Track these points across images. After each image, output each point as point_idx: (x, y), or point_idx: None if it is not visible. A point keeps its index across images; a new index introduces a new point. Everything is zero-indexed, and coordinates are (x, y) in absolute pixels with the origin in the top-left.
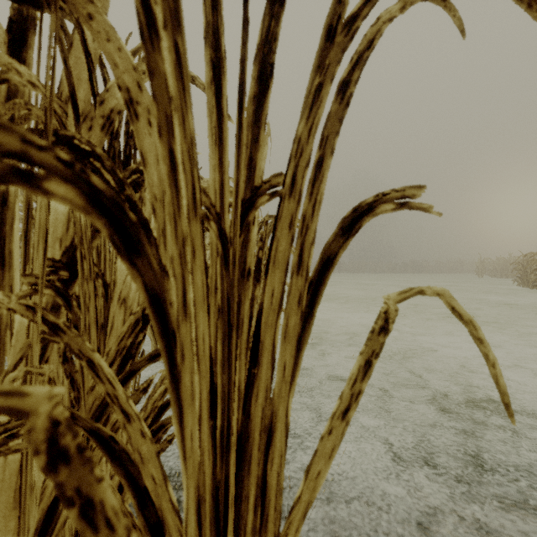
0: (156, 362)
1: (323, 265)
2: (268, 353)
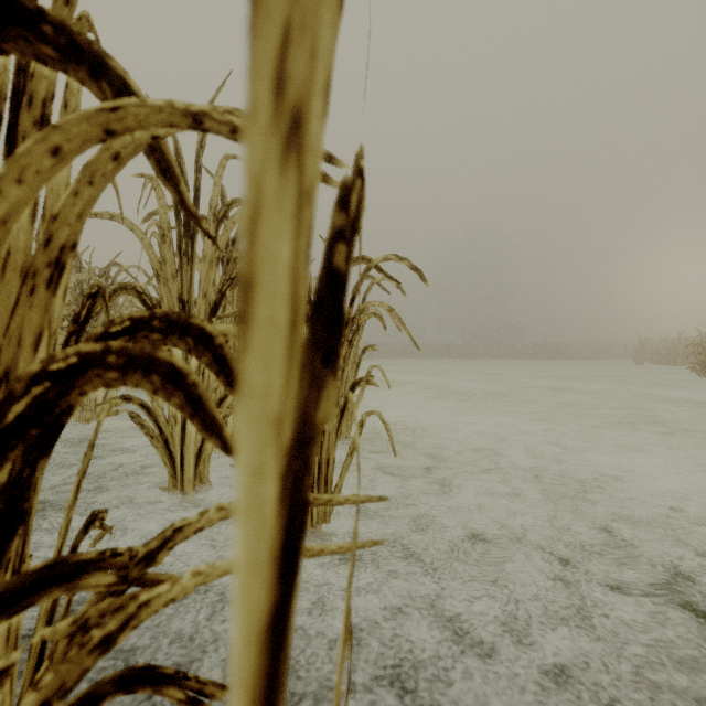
0: (175, 500)
1: None
2: None
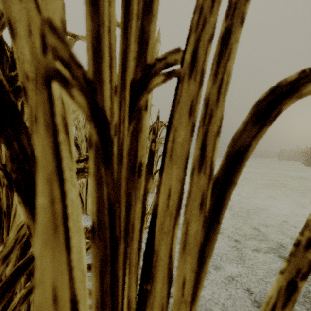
0: (83, 218)
1: (231, 160)
2: (164, 266)
